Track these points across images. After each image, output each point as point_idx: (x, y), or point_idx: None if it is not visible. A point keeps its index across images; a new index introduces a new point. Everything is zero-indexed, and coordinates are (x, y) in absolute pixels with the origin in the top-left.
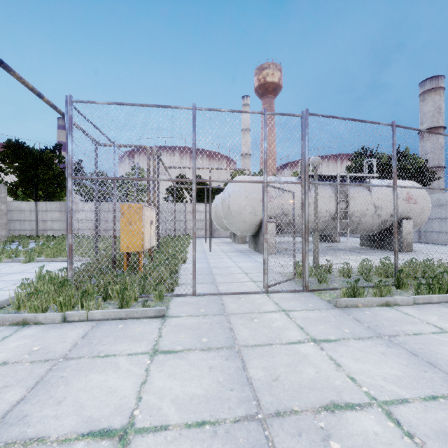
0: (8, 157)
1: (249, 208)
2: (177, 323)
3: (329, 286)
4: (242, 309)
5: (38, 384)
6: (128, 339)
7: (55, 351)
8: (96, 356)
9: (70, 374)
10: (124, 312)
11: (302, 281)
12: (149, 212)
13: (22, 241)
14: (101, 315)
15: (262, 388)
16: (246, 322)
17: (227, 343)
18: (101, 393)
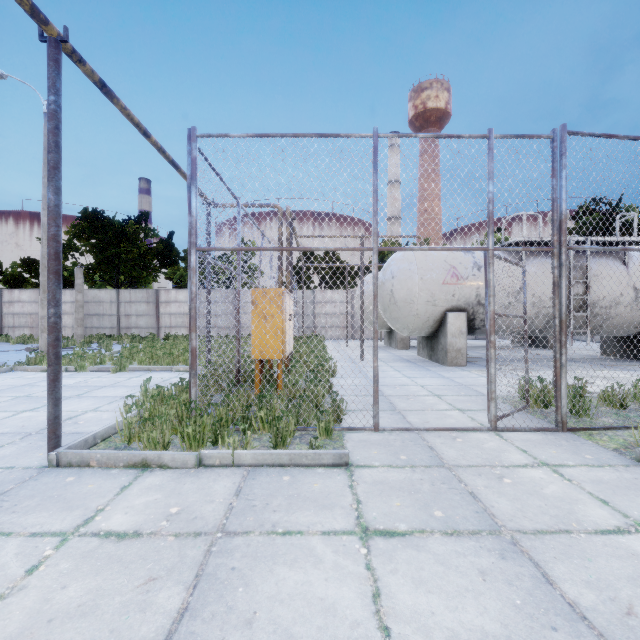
0: (84, 231)
1: (425, 295)
2: (374, 479)
3: (597, 423)
4: (470, 459)
5: (201, 580)
6: (309, 504)
7: (205, 518)
8: (271, 532)
9: (243, 563)
10: (287, 455)
11: (555, 412)
12: (288, 301)
13: (103, 343)
14: (252, 458)
15: (615, 632)
16: (492, 483)
17: (483, 523)
18: (312, 609)
